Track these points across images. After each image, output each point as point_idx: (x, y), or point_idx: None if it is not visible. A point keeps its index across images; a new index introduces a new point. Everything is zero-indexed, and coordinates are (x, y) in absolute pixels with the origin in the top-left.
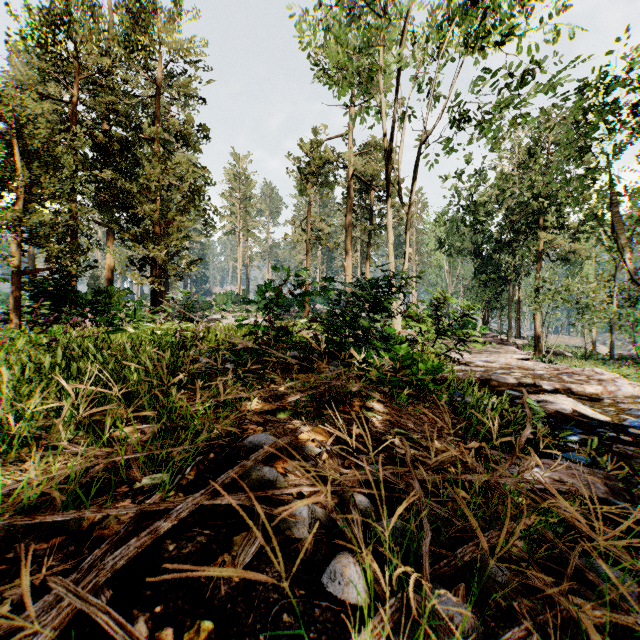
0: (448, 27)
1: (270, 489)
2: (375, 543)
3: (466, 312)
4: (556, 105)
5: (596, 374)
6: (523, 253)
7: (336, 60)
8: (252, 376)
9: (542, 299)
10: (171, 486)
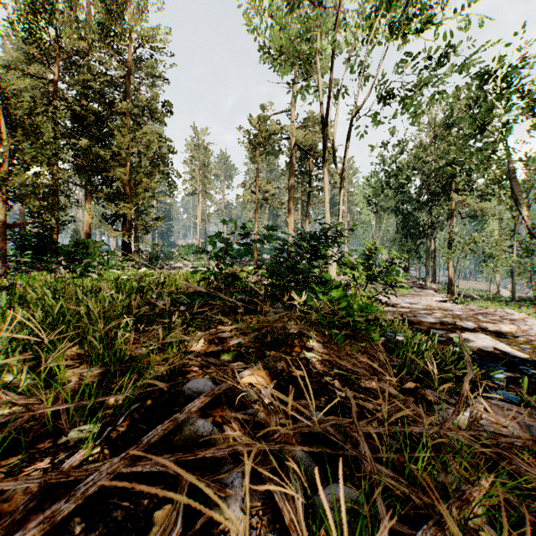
0: (376, 17)
1: (201, 450)
2: (319, 522)
3: (393, 260)
4: (468, 84)
5: (507, 314)
6: (438, 211)
7: (280, 43)
8: (202, 317)
9: (454, 250)
10: (98, 441)
